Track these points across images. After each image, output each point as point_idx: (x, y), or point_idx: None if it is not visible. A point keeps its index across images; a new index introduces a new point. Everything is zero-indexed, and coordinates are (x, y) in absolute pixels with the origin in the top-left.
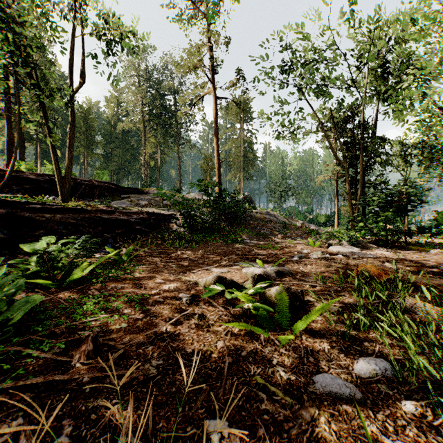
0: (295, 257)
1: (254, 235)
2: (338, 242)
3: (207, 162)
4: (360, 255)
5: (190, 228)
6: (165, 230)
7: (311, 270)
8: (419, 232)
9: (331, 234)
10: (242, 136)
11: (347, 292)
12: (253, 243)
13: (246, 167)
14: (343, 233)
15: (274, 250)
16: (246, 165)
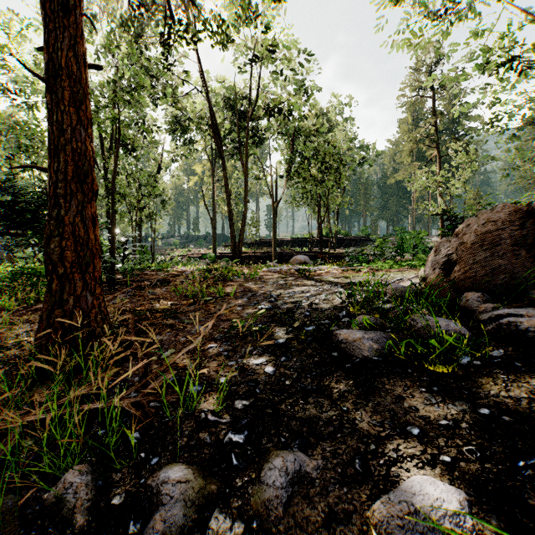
0: None
1: None
2: None
3: (473, 197)
4: None
5: None
6: None
7: None
8: None
9: None
10: None
11: None
12: None
13: None
14: None
15: None
16: None
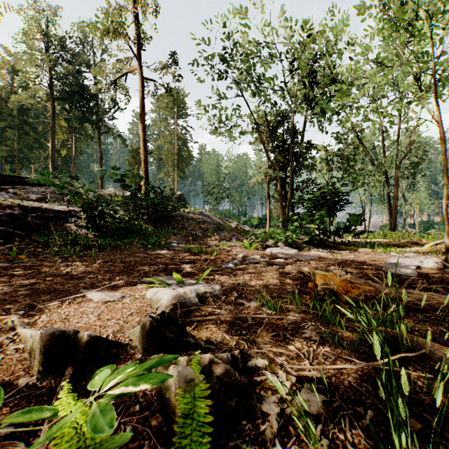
0: (230, 264)
1: (183, 238)
2: (275, 243)
3: (135, 156)
4: (300, 258)
5: (96, 229)
6: (55, 233)
7: (250, 283)
8: (345, 231)
9: (268, 235)
10: (176, 132)
11: (311, 326)
12: (181, 247)
13: (180, 165)
14: (279, 233)
15: (205, 255)
16: (181, 164)
